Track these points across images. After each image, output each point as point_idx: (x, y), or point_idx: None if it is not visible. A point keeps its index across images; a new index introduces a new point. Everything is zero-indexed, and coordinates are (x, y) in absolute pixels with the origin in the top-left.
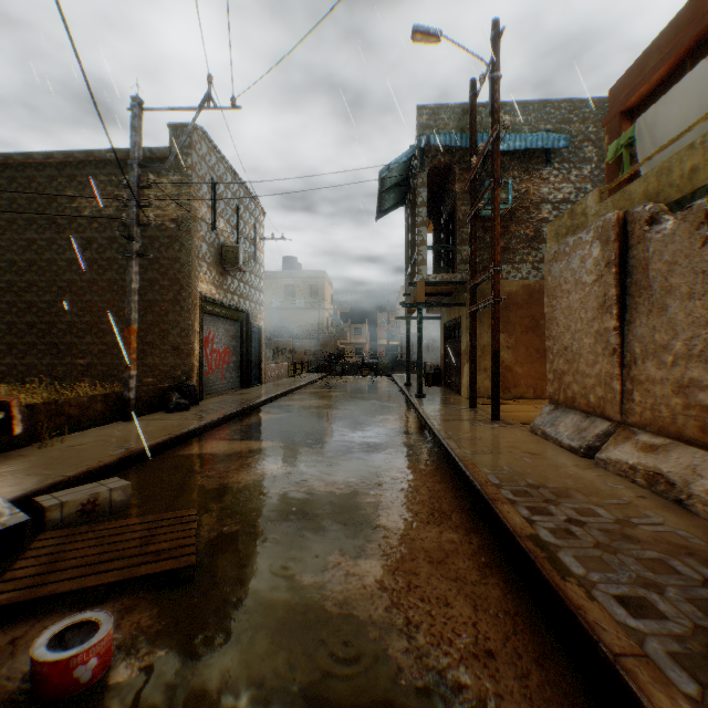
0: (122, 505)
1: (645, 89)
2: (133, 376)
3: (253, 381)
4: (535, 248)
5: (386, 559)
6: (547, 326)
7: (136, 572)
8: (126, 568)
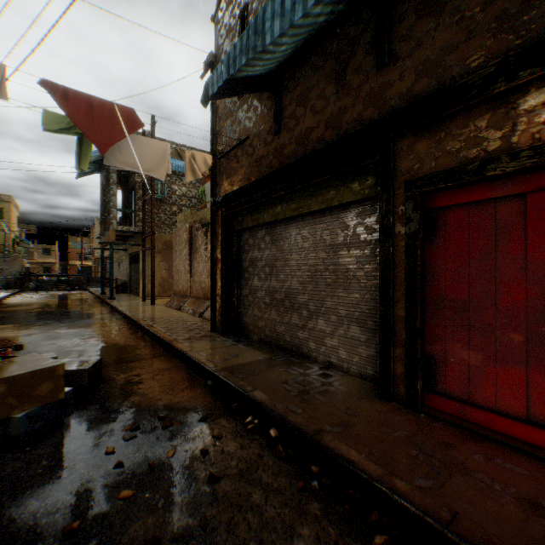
0: None
1: None
2: None
3: None
4: None
5: (99, 337)
6: (173, 261)
7: (1, 347)
8: None
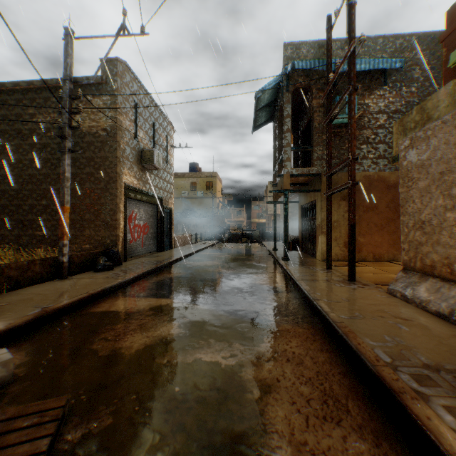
0: (2, 380)
1: None
2: (66, 245)
3: (166, 246)
4: (374, 147)
5: None
6: (400, 204)
7: None
8: None
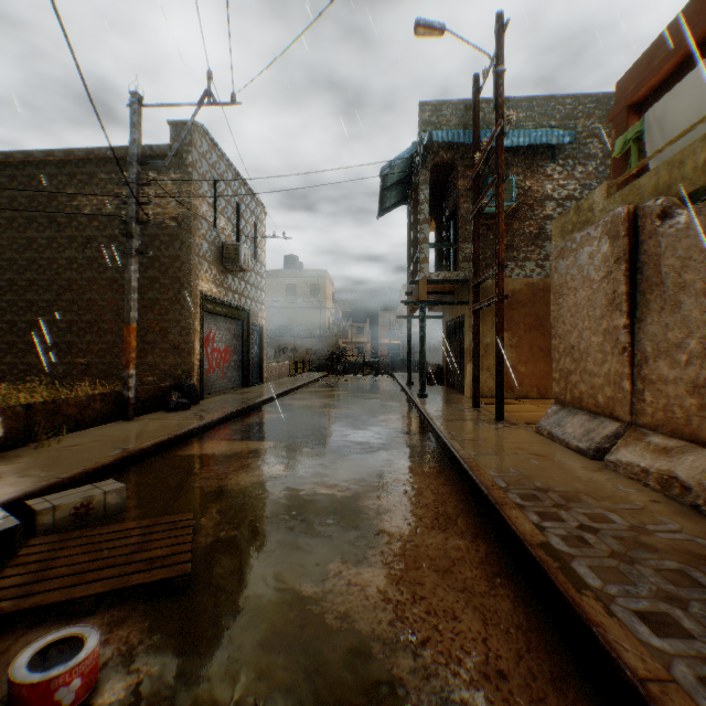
0: (117, 508)
1: (653, 81)
2: (132, 375)
3: (254, 380)
4: (539, 245)
5: (390, 567)
6: (552, 325)
7: (127, 581)
8: (117, 577)
